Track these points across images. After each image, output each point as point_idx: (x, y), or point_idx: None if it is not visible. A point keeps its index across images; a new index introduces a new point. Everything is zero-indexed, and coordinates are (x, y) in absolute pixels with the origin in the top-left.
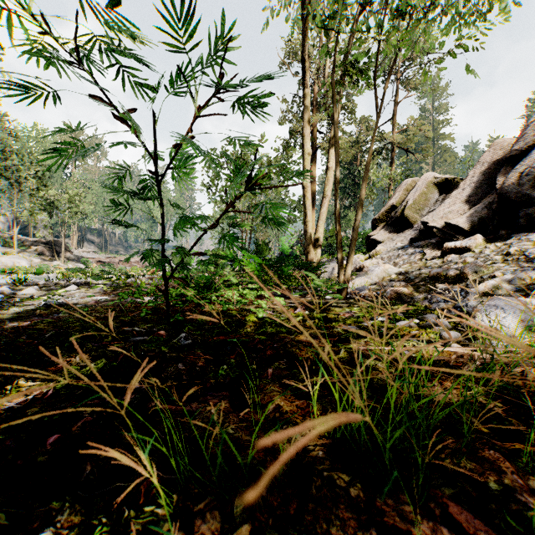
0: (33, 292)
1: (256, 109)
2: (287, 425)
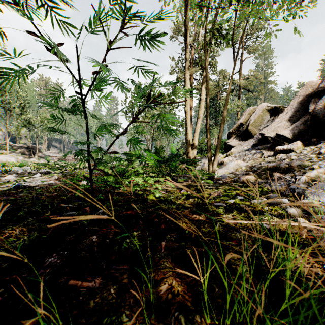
0: (12, 178)
1: (152, 39)
2: (178, 310)
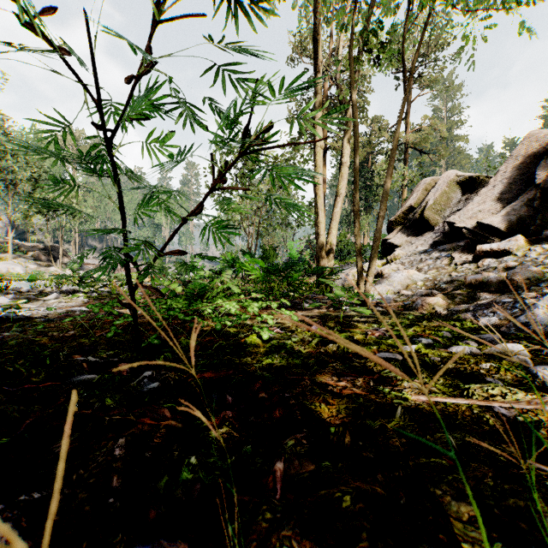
0: (6, 301)
1: None
2: None
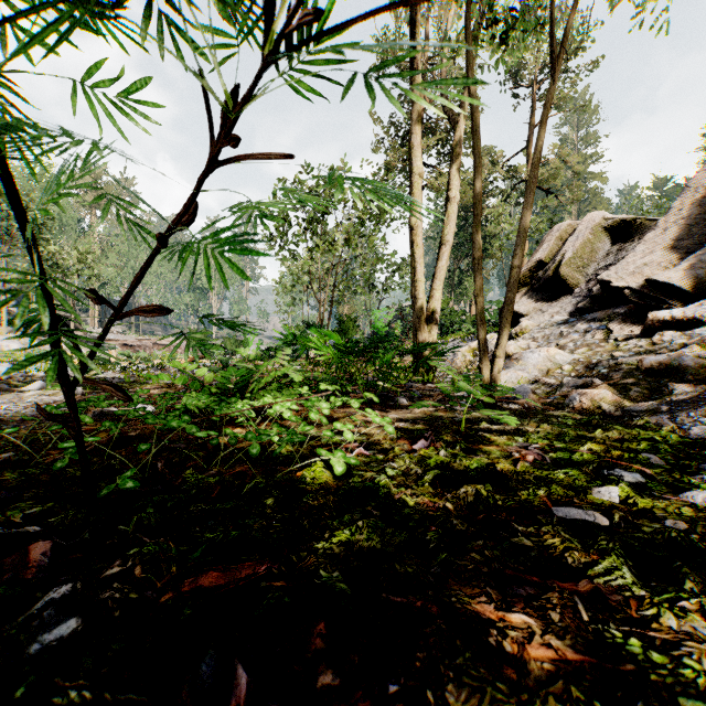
0: None
1: None
2: None
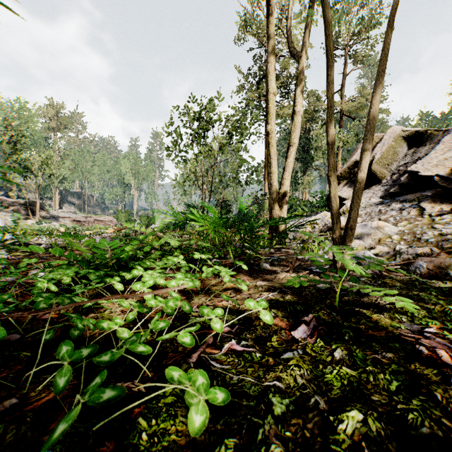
0: None
1: None
2: None
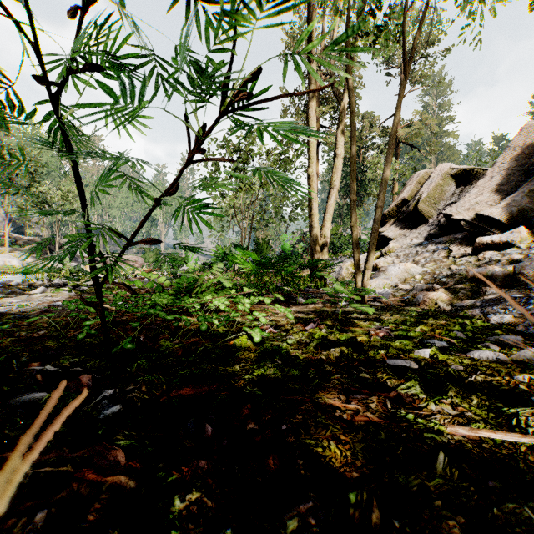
0: None
1: None
2: None
